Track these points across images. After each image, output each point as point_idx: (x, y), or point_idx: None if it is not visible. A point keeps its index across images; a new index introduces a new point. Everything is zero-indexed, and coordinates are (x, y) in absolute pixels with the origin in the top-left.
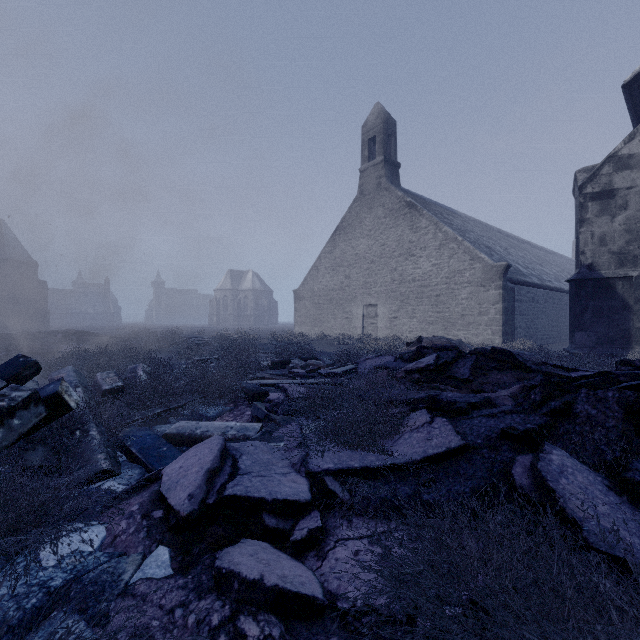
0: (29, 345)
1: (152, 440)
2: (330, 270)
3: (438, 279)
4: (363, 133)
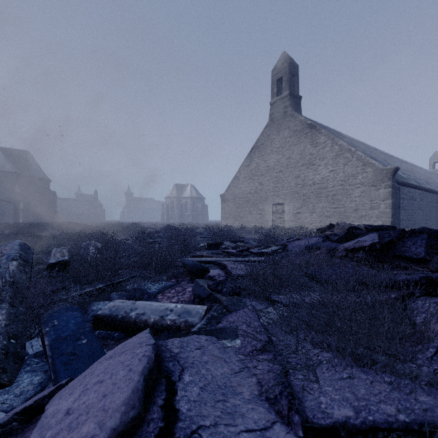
0: (31, 231)
1: (75, 326)
2: (247, 179)
3: (334, 182)
4: (273, 75)
